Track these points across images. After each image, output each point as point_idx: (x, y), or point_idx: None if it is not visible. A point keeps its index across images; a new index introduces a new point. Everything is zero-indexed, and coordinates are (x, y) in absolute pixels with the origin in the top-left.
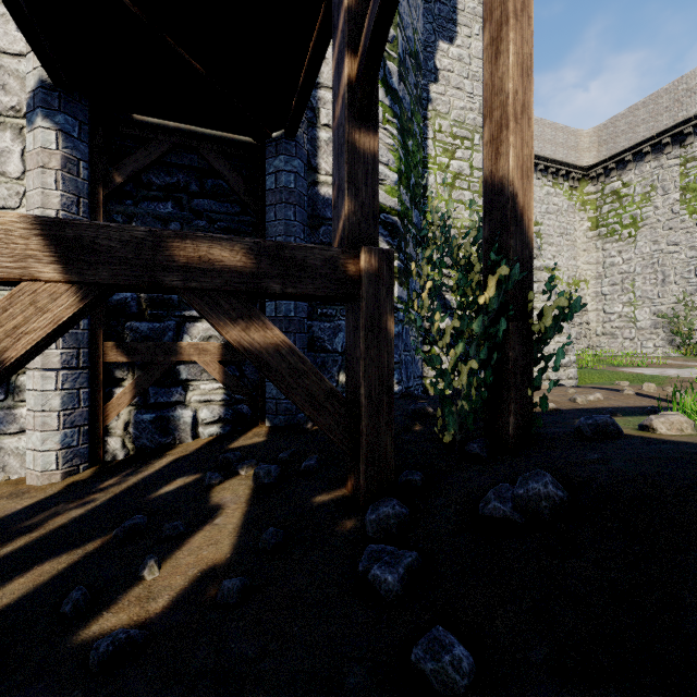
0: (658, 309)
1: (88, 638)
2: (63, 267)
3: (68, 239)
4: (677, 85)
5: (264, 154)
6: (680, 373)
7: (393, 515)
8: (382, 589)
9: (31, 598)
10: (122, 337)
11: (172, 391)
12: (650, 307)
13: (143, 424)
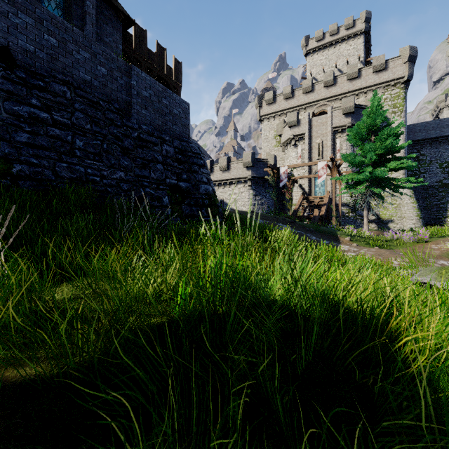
0: None
1: None
2: None
3: None
4: None
5: None
6: None
7: None
8: None
9: None
10: None
11: None
12: None
13: None
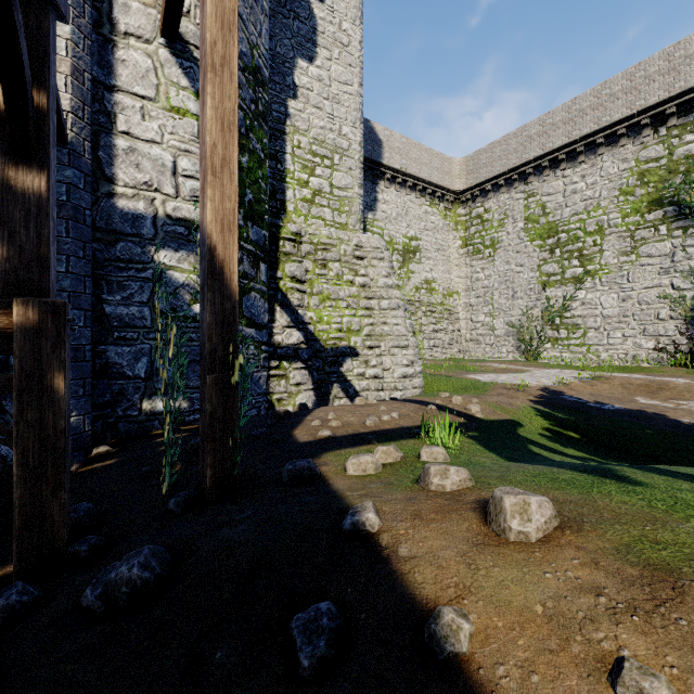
0: (509, 320)
1: None
2: None
3: None
4: (522, 131)
5: None
6: (507, 379)
7: (3, 608)
8: None
9: None
10: None
11: None
12: (504, 318)
13: None
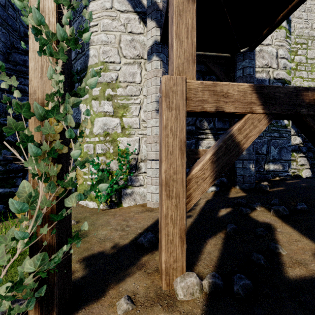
0: None
1: (296, 278)
2: (263, 106)
3: (265, 93)
4: None
5: (233, 60)
6: None
7: None
8: None
9: (226, 254)
10: None
11: None
12: None
13: None
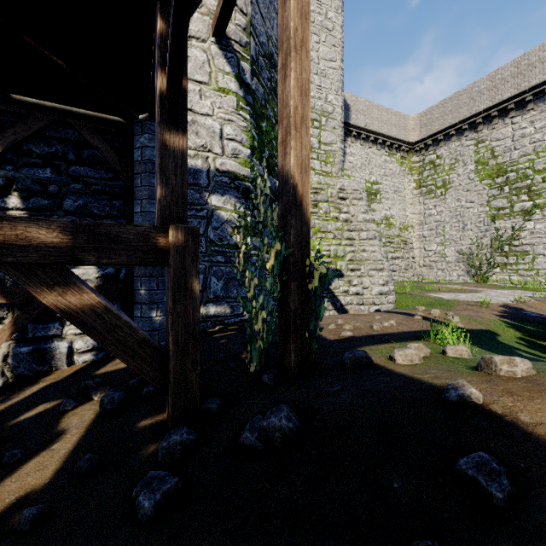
0: (460, 248)
1: None
2: None
3: None
4: (472, 87)
5: (133, 131)
6: (467, 297)
7: (180, 442)
8: (140, 514)
9: None
10: (3, 281)
11: (50, 326)
12: (455, 247)
13: (21, 355)
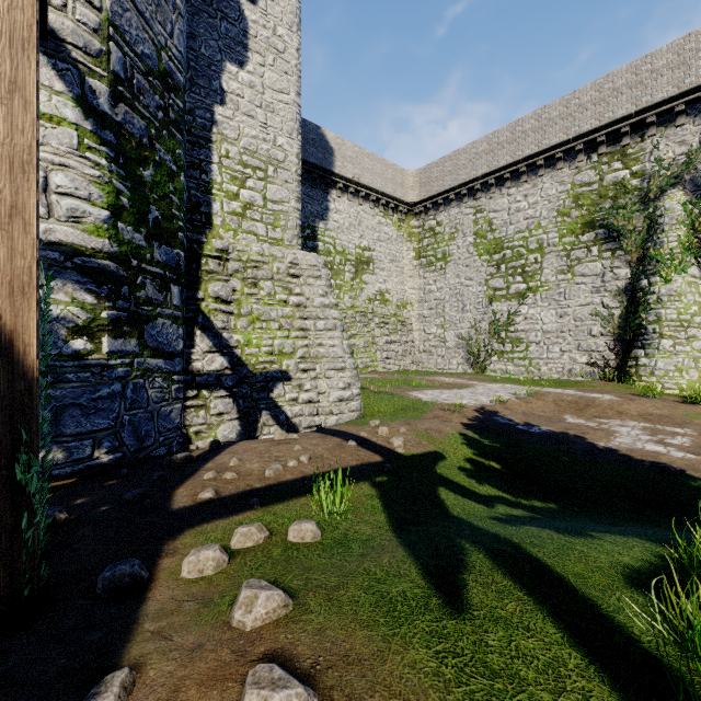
0: (460, 332)
1: None
2: None
3: None
4: (471, 148)
5: None
6: (448, 397)
7: None
8: None
9: None
10: None
11: None
12: (455, 330)
13: None
